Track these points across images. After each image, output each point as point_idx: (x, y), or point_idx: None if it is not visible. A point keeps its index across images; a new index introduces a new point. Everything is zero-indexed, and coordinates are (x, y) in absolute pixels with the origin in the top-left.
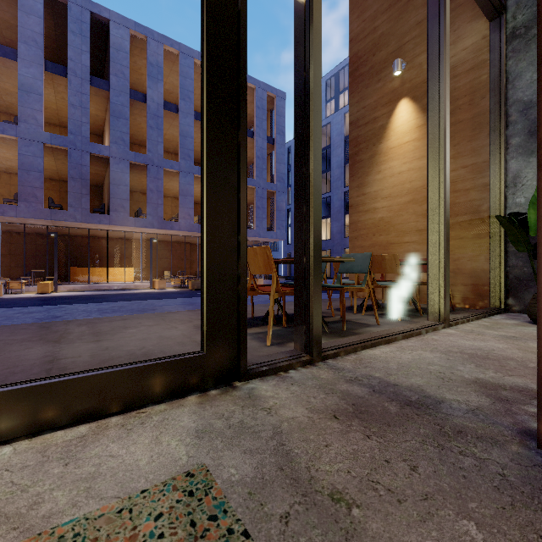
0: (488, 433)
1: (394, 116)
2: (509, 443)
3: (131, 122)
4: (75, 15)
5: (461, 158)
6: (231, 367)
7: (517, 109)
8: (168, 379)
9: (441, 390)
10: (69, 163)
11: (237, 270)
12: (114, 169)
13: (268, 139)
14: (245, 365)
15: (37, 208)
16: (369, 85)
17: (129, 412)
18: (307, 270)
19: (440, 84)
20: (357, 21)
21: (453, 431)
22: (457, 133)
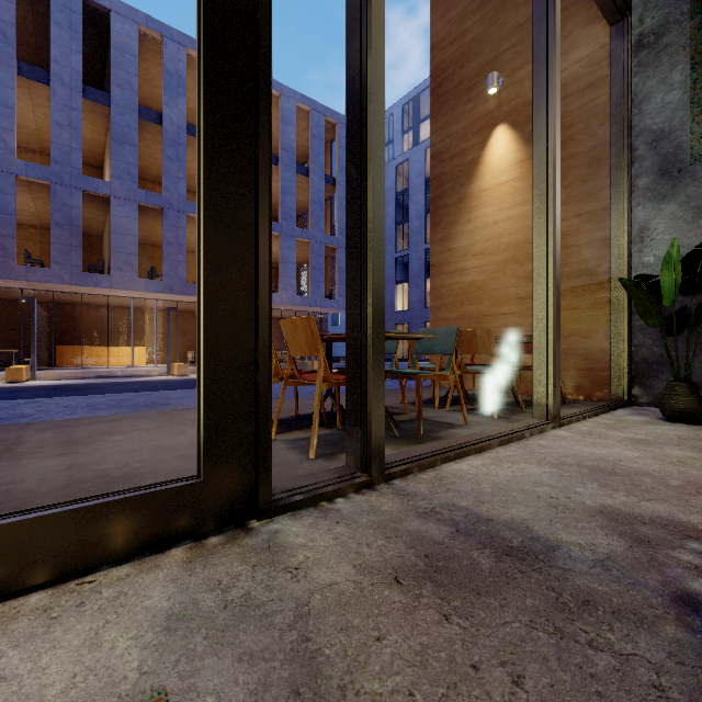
0: (628, 602)
1: (488, 148)
2: (661, 621)
3: (142, 150)
4: (62, 1)
5: (574, 204)
6: (245, 499)
7: (645, 141)
8: (139, 524)
9: (555, 527)
10: (53, 204)
11: (255, 351)
12: (117, 213)
13: (328, 178)
14: (267, 495)
15: (6, 265)
16: (456, 106)
17: (65, 582)
18: (364, 351)
19: (549, 100)
20: (441, 22)
21: (576, 601)
22: (569, 171)
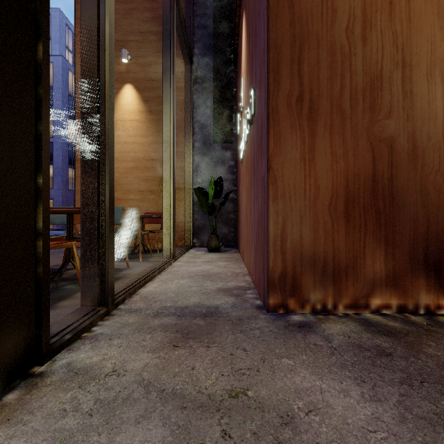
0: (249, 314)
1: (121, 94)
2: (259, 315)
3: None
4: None
5: None
6: (28, 352)
7: (198, 126)
8: None
9: (211, 301)
10: None
11: (35, 222)
12: None
13: None
14: (48, 341)
15: None
16: None
17: None
18: (103, 222)
19: (171, 91)
20: None
21: (238, 320)
22: None
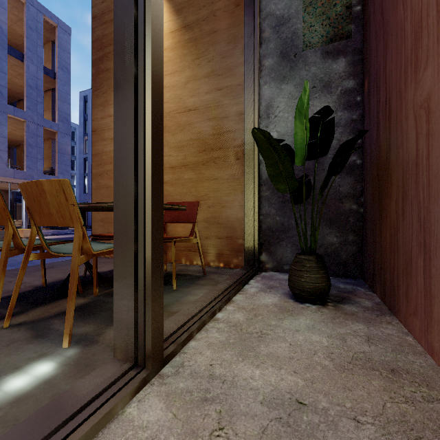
0: None
1: None
2: None
3: None
4: None
5: (216, 78)
6: None
7: (270, 24)
8: None
9: None
10: None
11: None
12: None
13: (47, 70)
14: None
15: None
16: None
17: None
18: None
19: None
20: None
21: None
22: (212, 45)
